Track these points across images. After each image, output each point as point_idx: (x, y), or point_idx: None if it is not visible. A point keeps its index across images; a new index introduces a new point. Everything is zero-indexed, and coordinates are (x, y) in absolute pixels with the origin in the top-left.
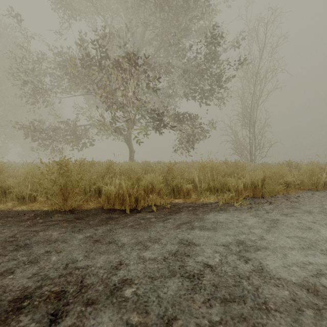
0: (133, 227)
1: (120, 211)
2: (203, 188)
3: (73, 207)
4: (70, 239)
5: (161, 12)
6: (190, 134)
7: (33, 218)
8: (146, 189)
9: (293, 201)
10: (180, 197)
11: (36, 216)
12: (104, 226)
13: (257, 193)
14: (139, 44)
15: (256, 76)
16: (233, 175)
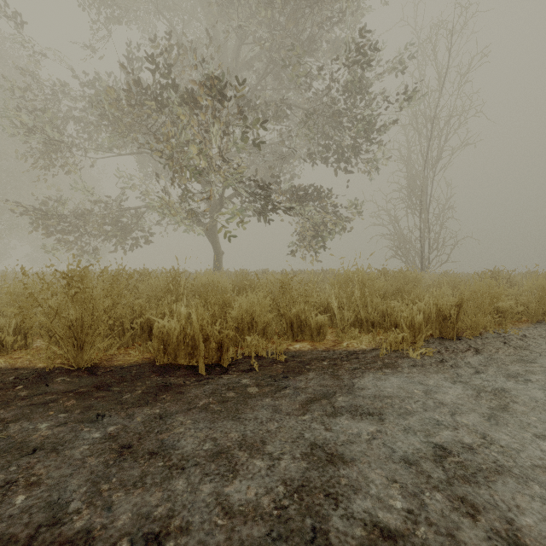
0: (209, 409)
1: (187, 370)
2: (346, 320)
3: (93, 362)
4: (70, 443)
5: (268, 8)
6: (318, 223)
7: (9, 388)
8: (241, 324)
9: (518, 346)
10: (303, 338)
11: (17, 381)
12: (150, 406)
13: (448, 330)
14: (230, 67)
15: (433, 124)
16: (400, 296)
